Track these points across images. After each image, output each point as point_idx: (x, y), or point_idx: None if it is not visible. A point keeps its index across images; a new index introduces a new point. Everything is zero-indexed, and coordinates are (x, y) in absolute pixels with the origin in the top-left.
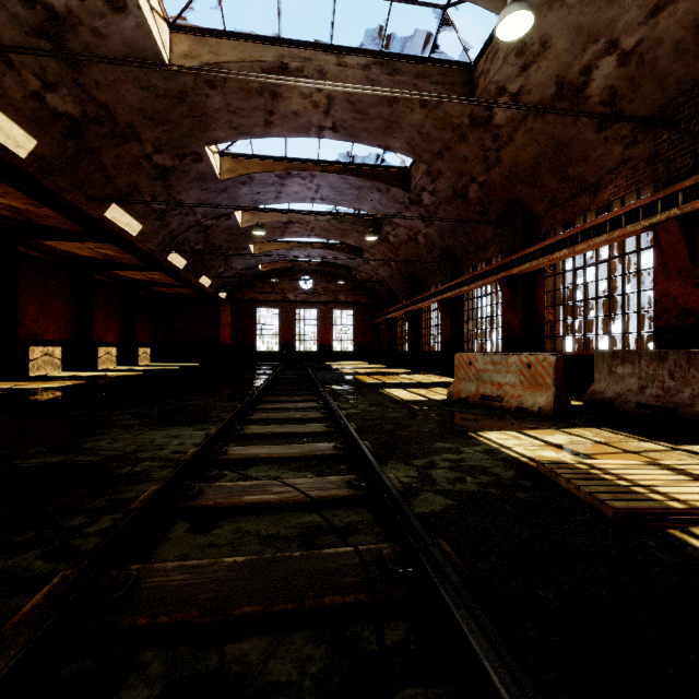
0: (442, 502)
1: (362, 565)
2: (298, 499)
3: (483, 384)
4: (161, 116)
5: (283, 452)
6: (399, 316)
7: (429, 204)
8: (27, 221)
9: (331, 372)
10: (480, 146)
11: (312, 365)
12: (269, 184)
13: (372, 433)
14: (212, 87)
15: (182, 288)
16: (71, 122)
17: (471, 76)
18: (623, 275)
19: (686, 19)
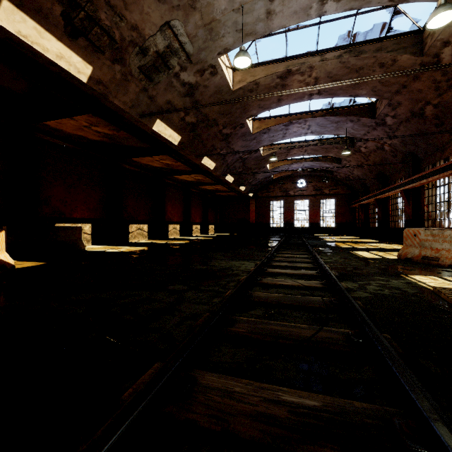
0: (366, 295)
1: (323, 301)
2: (299, 285)
3: (424, 249)
4: (227, 111)
5: (291, 272)
6: (370, 202)
7: (392, 124)
8: (171, 168)
9: (318, 240)
10: (431, 81)
11: (305, 236)
12: (279, 130)
13: (338, 270)
14: (251, 92)
15: (230, 192)
16: (192, 125)
17: (420, 38)
18: None
19: None
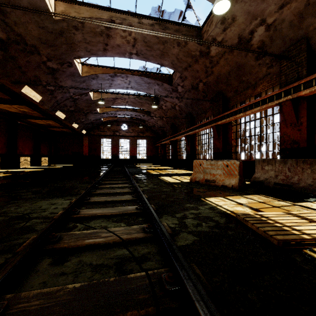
0: (192, 238)
1: (150, 285)
2: (115, 241)
3: (206, 174)
4: (50, 42)
5: (109, 212)
6: (167, 142)
7: (181, 92)
8: None
9: (136, 169)
10: (204, 66)
11: (127, 165)
12: (106, 79)
13: (155, 199)
14: (76, 30)
15: (64, 129)
16: (1, 42)
17: (200, 33)
18: (266, 125)
19: (295, 11)
